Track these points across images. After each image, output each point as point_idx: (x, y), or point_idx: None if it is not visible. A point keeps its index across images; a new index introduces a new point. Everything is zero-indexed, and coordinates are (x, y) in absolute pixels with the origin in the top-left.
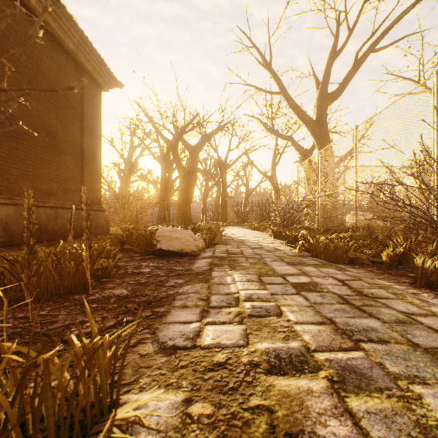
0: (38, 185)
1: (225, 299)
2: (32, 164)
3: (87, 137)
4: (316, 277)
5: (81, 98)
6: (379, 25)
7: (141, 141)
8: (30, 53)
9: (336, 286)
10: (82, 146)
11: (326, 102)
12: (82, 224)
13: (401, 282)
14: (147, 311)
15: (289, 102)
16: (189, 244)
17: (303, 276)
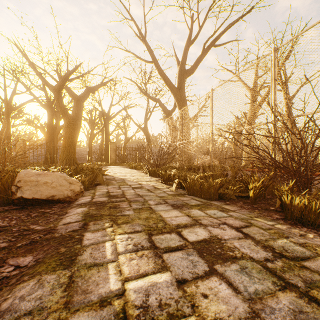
0: None
1: None
2: None
3: None
4: (212, 227)
5: None
6: (218, 27)
7: (25, 87)
8: None
9: (241, 241)
10: None
11: (184, 76)
12: None
13: (276, 220)
14: None
15: (159, 70)
16: (62, 189)
17: (199, 227)
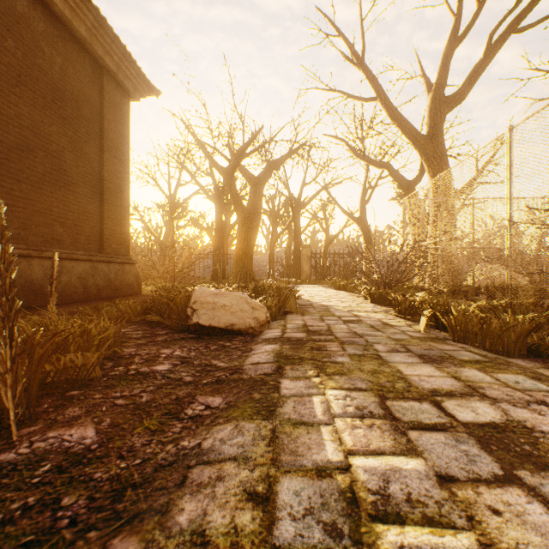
0: (33, 227)
1: (316, 501)
2: (23, 196)
3: (108, 162)
4: (510, 404)
5: (101, 107)
6: None
7: (190, 174)
8: (20, 37)
9: None
10: (101, 174)
11: (442, 110)
12: (100, 281)
13: None
14: (89, 548)
15: (389, 110)
16: (243, 316)
17: (479, 401)
